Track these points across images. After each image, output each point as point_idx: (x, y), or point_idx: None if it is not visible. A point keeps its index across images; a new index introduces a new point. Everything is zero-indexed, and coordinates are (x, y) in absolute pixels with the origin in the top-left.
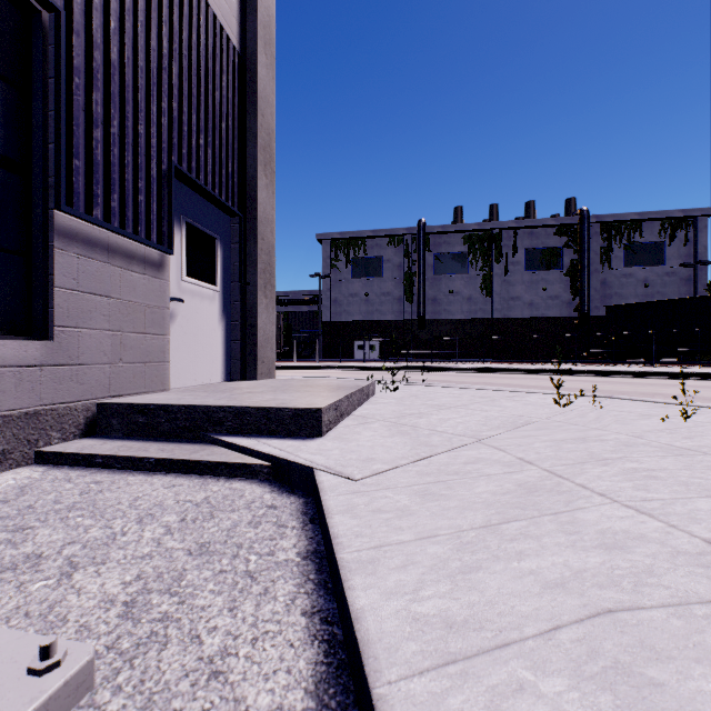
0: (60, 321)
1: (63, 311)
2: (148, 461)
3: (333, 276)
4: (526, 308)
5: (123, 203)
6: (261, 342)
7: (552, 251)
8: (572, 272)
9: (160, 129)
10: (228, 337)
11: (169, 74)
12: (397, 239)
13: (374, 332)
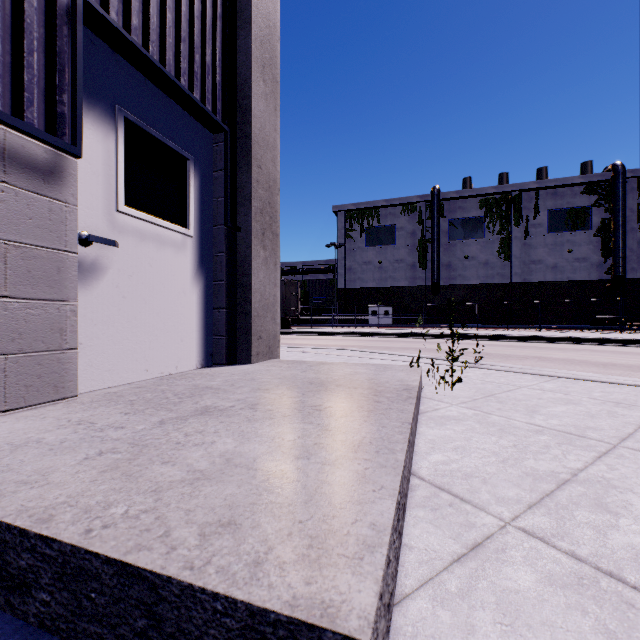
0: None
1: None
2: None
3: (348, 245)
4: (548, 271)
5: None
6: (257, 310)
7: (579, 211)
8: (603, 232)
9: None
10: (208, 303)
11: None
12: (410, 207)
13: (388, 298)
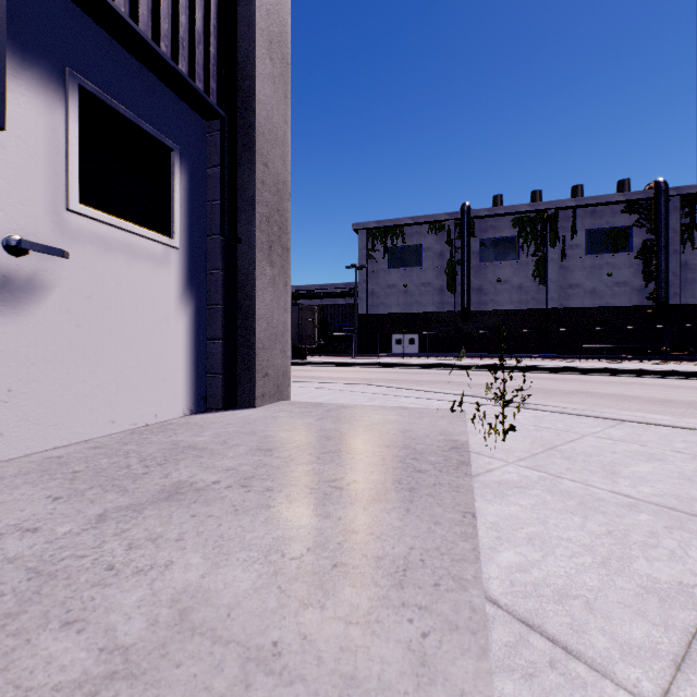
0: None
1: None
2: None
3: (370, 266)
4: (586, 296)
5: None
6: (262, 341)
7: (619, 231)
8: (644, 254)
9: None
10: (200, 332)
11: None
12: (438, 225)
13: (413, 325)
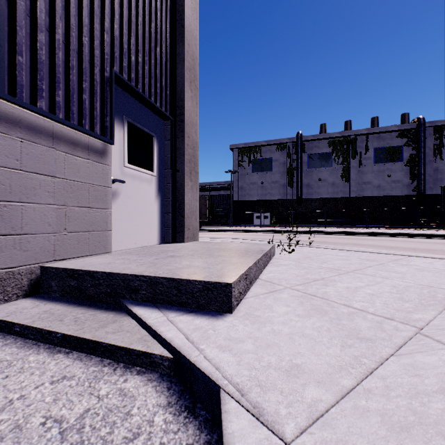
0: (2, 196)
1: (5, 187)
2: (55, 335)
3: (240, 171)
4: (374, 189)
5: (68, 99)
6: (187, 214)
7: (395, 149)
8: (411, 163)
9: (103, 43)
10: (162, 210)
11: (111, 1)
12: (282, 146)
13: (267, 207)
